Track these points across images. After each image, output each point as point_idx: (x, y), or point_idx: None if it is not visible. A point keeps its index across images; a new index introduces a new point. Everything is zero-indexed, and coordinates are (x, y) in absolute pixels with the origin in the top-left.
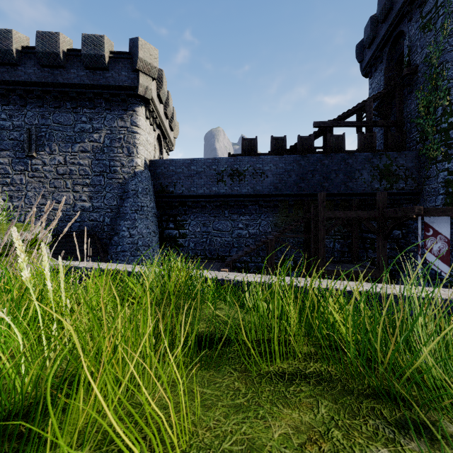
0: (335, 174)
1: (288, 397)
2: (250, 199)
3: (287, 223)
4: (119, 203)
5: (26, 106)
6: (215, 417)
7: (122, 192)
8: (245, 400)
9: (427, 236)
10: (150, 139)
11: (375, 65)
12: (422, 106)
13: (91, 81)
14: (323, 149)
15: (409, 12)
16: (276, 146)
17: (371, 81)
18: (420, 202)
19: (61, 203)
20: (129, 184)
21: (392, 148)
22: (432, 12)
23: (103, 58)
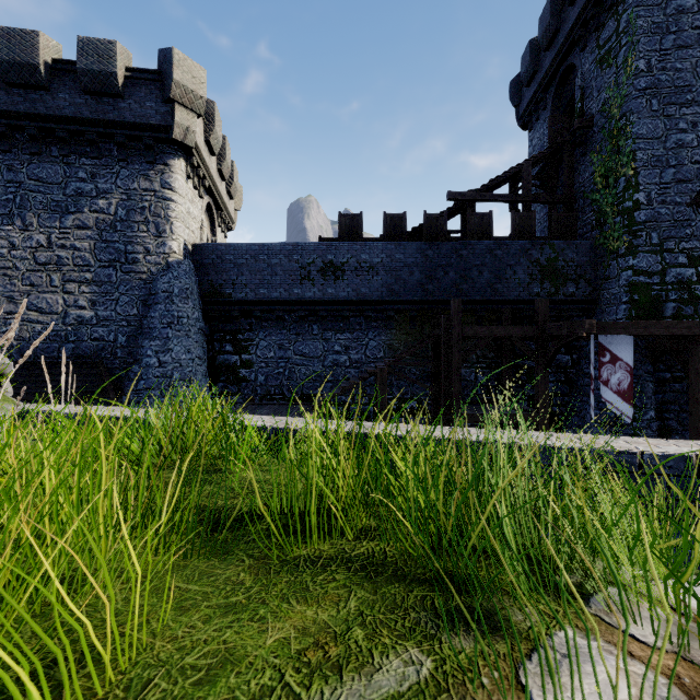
0: (477, 271)
1: (310, 589)
2: (352, 307)
3: (407, 344)
4: (141, 312)
5: None
6: (190, 623)
7: (146, 295)
8: (246, 597)
9: (602, 362)
10: (194, 211)
11: (537, 112)
12: (600, 175)
13: (94, 114)
14: (462, 234)
15: (582, 38)
16: (391, 228)
17: (532, 135)
18: (597, 315)
19: (19, 309)
20: (159, 281)
21: (558, 236)
22: (612, 40)
23: (114, 77)
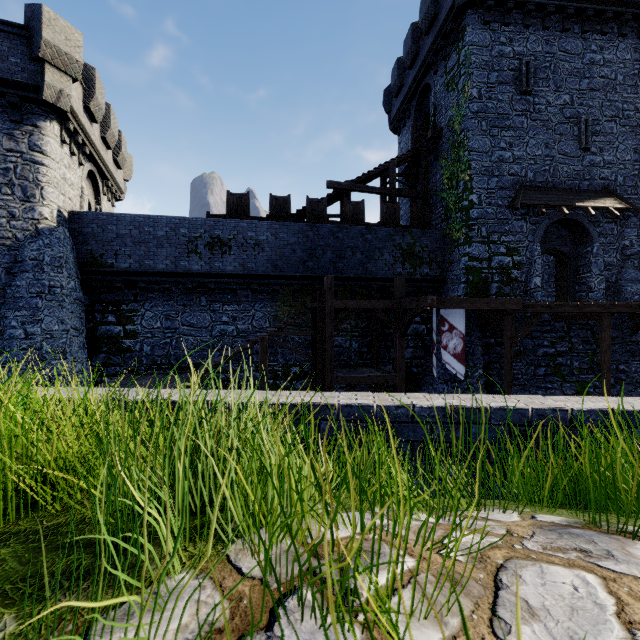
0: (351, 252)
1: None
2: (239, 280)
3: (290, 315)
4: (4, 280)
5: None
6: None
7: (10, 262)
8: None
9: (442, 331)
10: (71, 177)
11: (403, 120)
12: (447, 178)
13: None
14: (341, 219)
15: (435, 63)
16: (277, 209)
17: (400, 138)
18: (445, 292)
19: None
20: (26, 248)
21: (417, 225)
22: (455, 69)
23: None
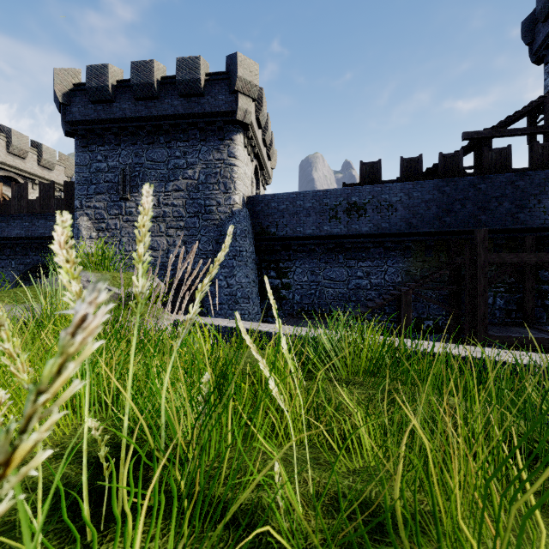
0: (496, 202)
1: None
2: (373, 239)
3: (423, 270)
4: (215, 248)
5: (120, 145)
6: None
7: (218, 235)
8: None
9: None
10: (248, 172)
11: None
12: None
13: (186, 110)
14: (475, 170)
15: None
16: (407, 170)
17: (548, 68)
18: None
19: (193, 249)
20: (226, 225)
21: None
22: None
23: (199, 82)
